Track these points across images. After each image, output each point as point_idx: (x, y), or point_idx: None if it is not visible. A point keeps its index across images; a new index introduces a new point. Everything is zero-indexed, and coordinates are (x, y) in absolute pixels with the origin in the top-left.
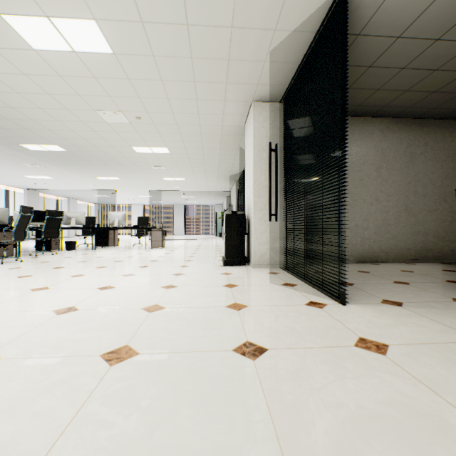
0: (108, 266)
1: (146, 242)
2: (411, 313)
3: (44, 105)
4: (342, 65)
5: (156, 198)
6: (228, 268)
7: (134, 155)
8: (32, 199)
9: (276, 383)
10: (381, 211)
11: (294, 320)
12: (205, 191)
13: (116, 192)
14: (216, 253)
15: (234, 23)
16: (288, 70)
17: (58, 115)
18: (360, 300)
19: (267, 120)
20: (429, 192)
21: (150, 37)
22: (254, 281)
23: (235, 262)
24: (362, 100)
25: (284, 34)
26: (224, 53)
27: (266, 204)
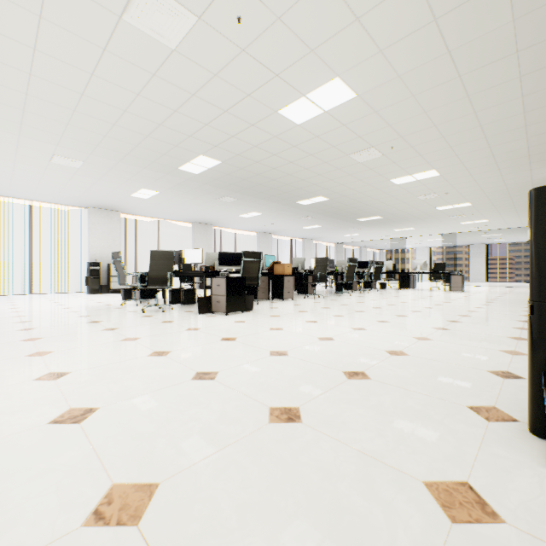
0: (426, 298)
1: (439, 287)
2: None
3: (385, 201)
4: None
5: (446, 240)
6: None
7: (434, 212)
8: (339, 251)
9: None
10: None
11: None
12: (518, 227)
13: (404, 239)
14: (527, 298)
15: (529, 146)
16: None
17: (390, 203)
18: None
19: None
20: None
21: (466, 165)
22: None
23: None
24: None
25: None
26: (523, 155)
27: None
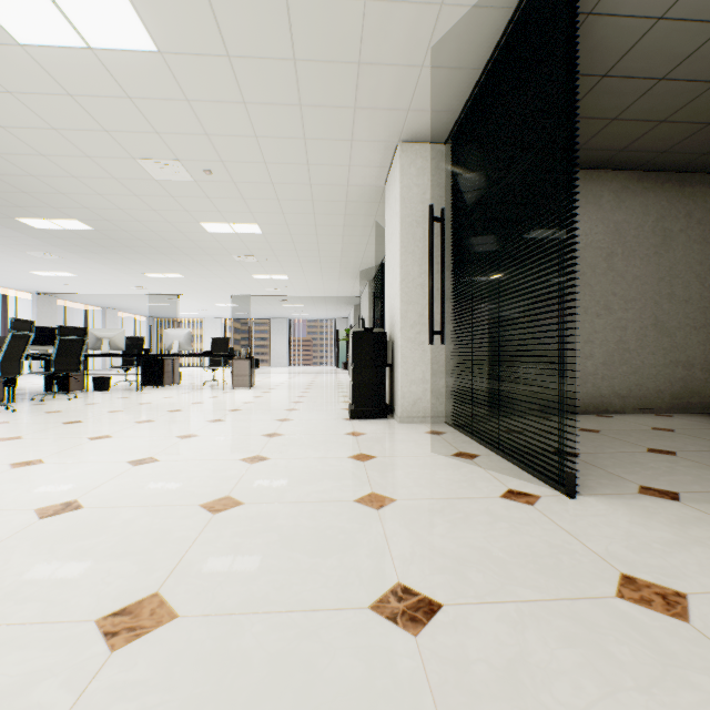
0: (156, 420)
1: (226, 378)
2: (702, 515)
3: (49, 148)
4: (566, 60)
5: (243, 308)
6: (357, 424)
7: (204, 237)
8: (45, 310)
9: (469, 706)
10: (614, 328)
11: (486, 533)
12: (320, 296)
13: (179, 299)
14: (338, 396)
15: None
16: (462, 82)
17: (73, 168)
18: (598, 487)
19: (424, 173)
20: (695, 295)
21: (221, 19)
22: (404, 449)
23: (369, 413)
24: (584, 138)
25: (458, 13)
26: (351, 50)
27: (422, 316)
